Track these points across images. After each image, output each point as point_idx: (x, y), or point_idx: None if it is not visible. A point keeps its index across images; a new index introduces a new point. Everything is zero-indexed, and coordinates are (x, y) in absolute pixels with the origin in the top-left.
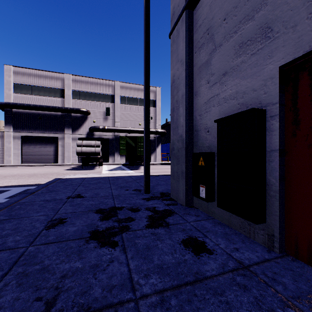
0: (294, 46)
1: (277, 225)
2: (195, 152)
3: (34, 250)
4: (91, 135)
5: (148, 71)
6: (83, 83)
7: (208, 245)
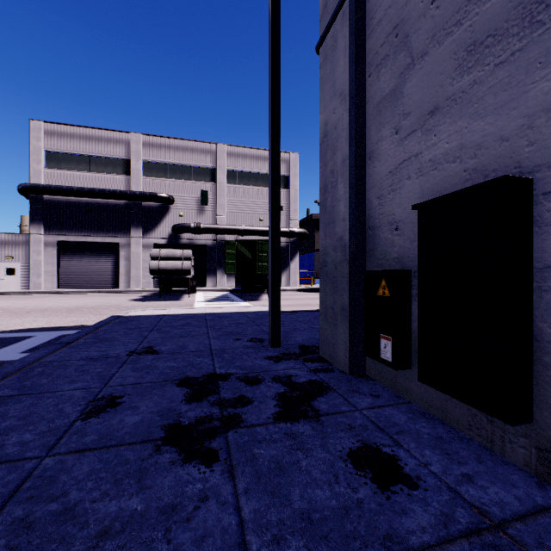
0: None
1: None
2: (369, 270)
3: (53, 465)
4: (176, 240)
5: (278, 118)
6: (161, 149)
7: (406, 465)
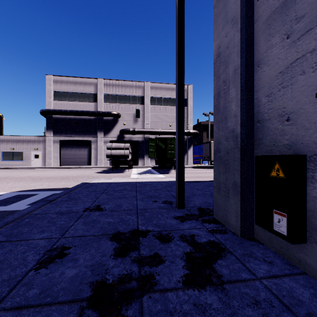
0: None
1: None
2: (261, 155)
3: None
4: (121, 138)
5: (182, 50)
6: (114, 86)
7: None
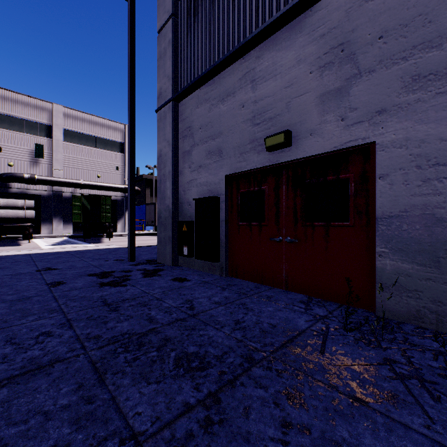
0: (230, 167)
1: (224, 262)
2: (180, 221)
3: (61, 294)
4: (4, 188)
5: (134, 139)
6: None
7: (188, 279)
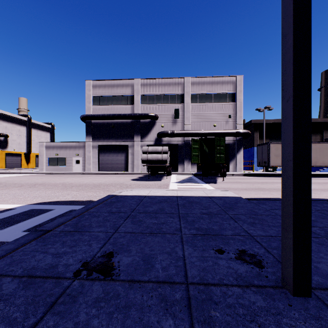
0: None
1: None
2: None
3: None
4: (159, 142)
5: None
6: (151, 86)
7: None
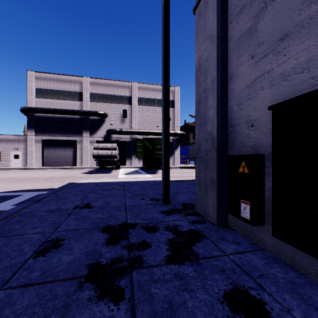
0: None
1: None
2: (232, 155)
3: (3, 298)
4: (108, 138)
5: (168, 58)
6: (100, 86)
7: (272, 310)
